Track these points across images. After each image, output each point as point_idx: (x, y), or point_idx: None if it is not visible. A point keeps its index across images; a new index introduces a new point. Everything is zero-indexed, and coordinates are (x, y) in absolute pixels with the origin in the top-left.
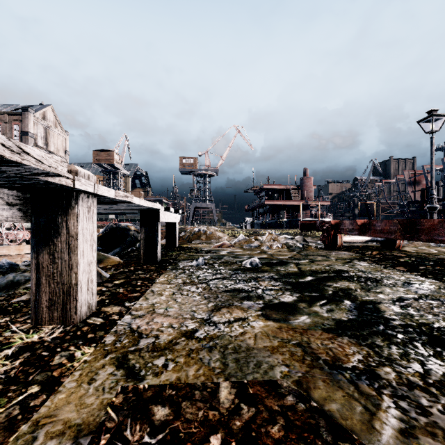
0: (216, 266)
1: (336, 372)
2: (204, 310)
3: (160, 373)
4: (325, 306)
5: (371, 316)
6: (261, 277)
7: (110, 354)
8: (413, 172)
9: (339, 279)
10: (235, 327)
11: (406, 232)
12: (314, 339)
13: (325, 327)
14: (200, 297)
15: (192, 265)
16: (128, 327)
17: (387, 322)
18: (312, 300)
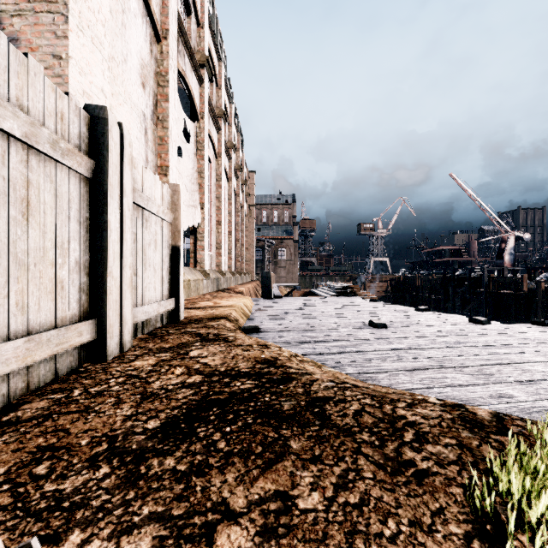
0: None
1: None
2: None
3: None
4: None
5: None
6: None
7: None
8: None
9: None
10: None
11: None
12: None
13: None
14: None
15: None
16: None
17: None
18: None
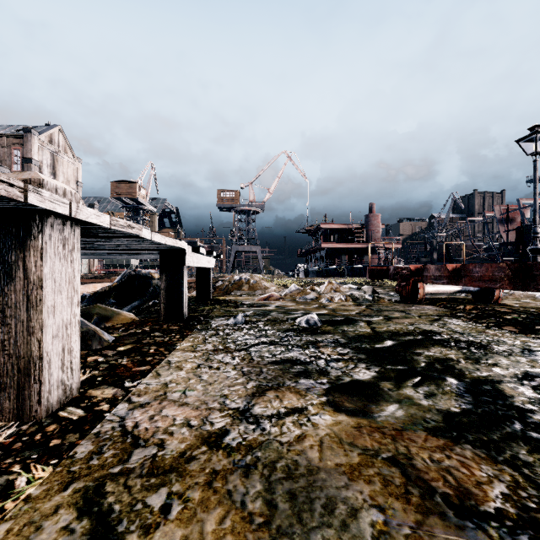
0: (261, 325)
1: (472, 524)
2: (240, 394)
3: (153, 528)
4: (420, 387)
5: (495, 405)
6: (322, 341)
7: (76, 481)
8: (505, 207)
9: (430, 344)
10: (287, 426)
11: (518, 279)
12: (417, 450)
13: (430, 426)
14: (236, 373)
15: (229, 324)
16: (119, 425)
17: (524, 417)
18: (399, 376)
